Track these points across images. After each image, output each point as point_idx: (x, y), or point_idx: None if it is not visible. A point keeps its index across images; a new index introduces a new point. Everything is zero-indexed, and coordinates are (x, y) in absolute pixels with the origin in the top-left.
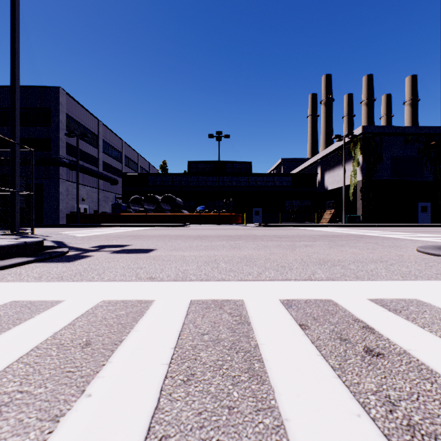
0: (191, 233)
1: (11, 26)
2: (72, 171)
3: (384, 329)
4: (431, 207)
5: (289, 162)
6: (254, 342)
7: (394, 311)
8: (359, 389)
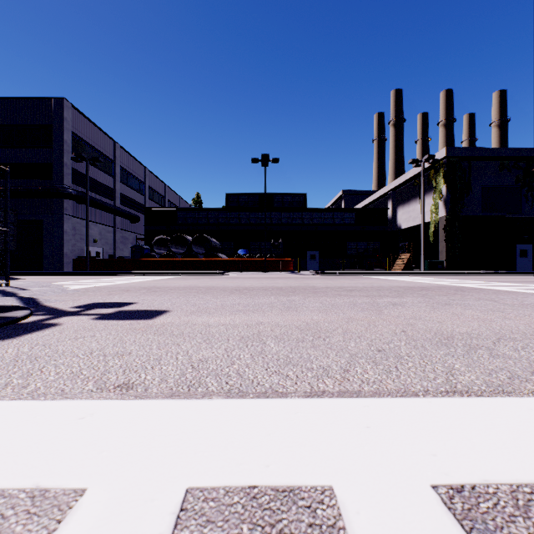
0: (227, 284)
1: None
2: (80, 204)
3: None
4: (533, 250)
5: (352, 196)
6: None
7: None
8: None
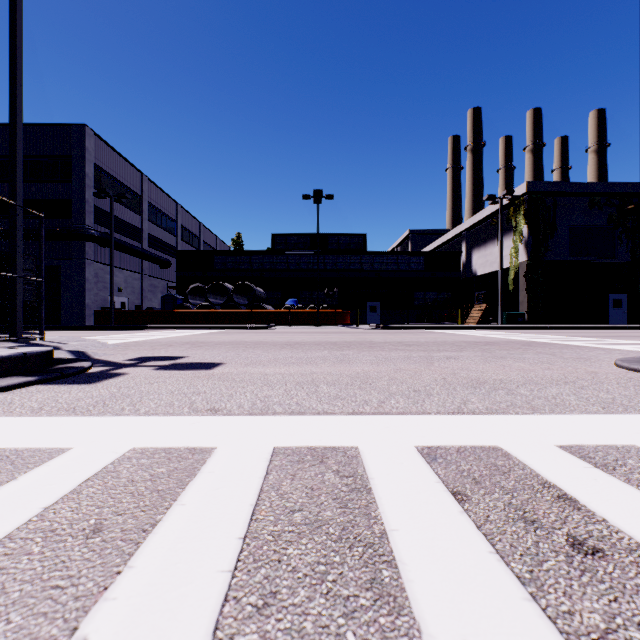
0: (277, 339)
1: (10, 32)
2: (103, 248)
3: (594, 502)
4: (628, 301)
5: (420, 236)
6: (379, 526)
7: (604, 467)
8: (574, 626)
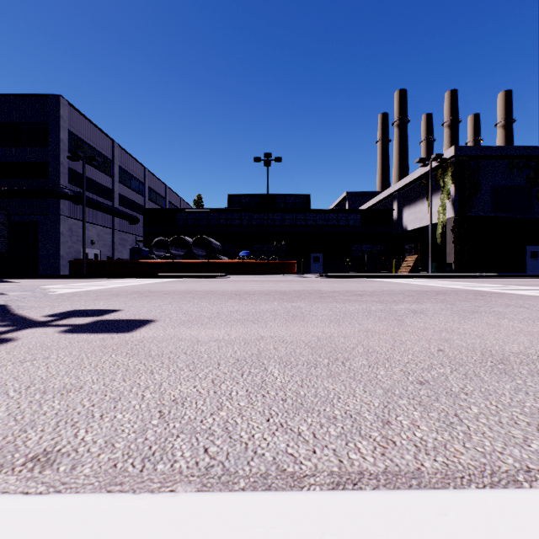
0: (227, 288)
1: None
2: (77, 205)
3: None
4: None
5: (356, 197)
6: None
7: None
8: None
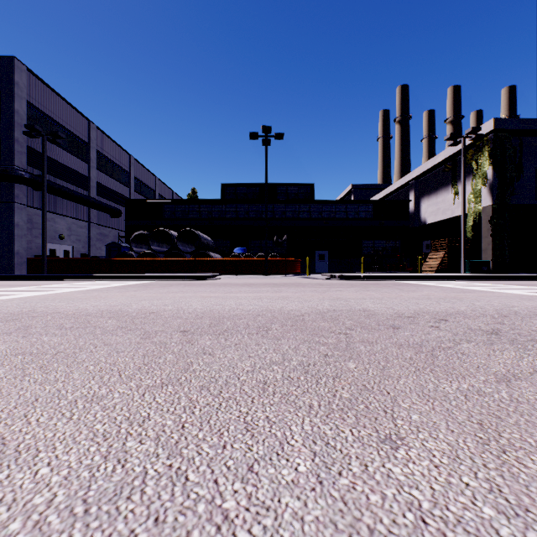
0: (191, 304)
1: None
2: (39, 192)
3: None
4: None
5: (362, 190)
6: None
7: None
8: None
